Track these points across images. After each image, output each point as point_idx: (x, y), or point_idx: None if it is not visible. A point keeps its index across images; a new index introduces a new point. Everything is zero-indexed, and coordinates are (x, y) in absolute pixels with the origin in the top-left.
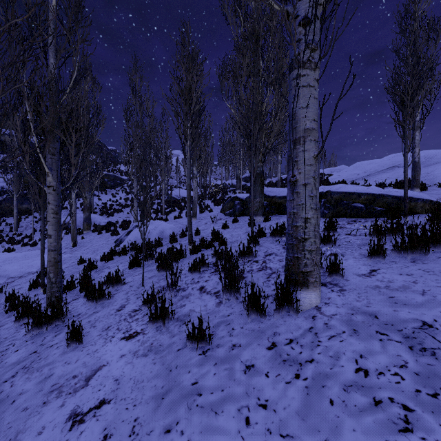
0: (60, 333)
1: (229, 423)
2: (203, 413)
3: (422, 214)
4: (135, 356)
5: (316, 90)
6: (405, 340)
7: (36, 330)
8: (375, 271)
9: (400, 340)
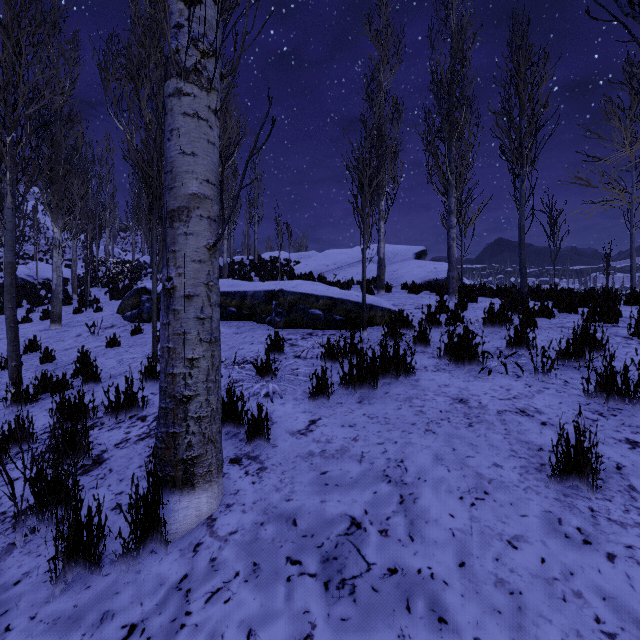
0: None
1: None
2: None
3: (381, 326)
4: None
5: (213, 129)
6: (322, 569)
7: None
8: (315, 423)
9: (315, 571)
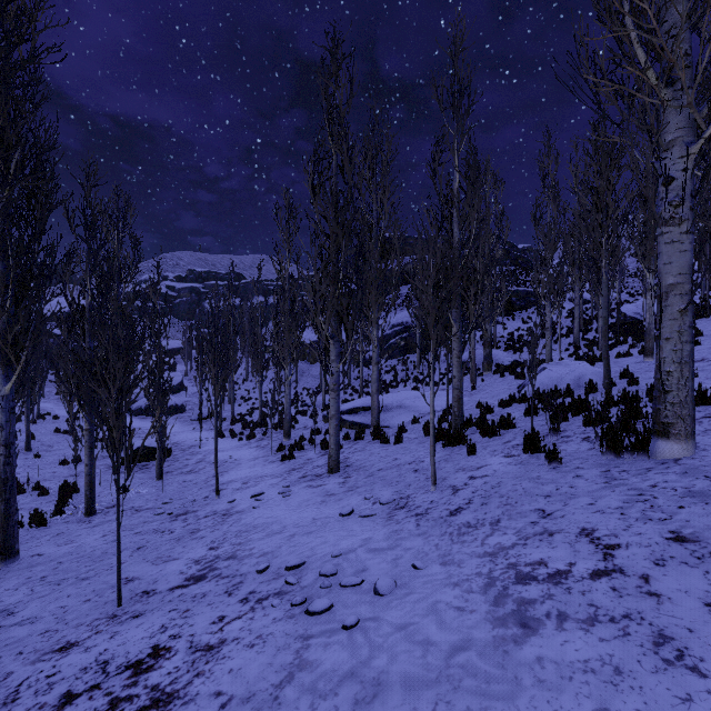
0: (462, 449)
1: (547, 488)
2: (536, 484)
3: None
4: (508, 464)
5: (684, 242)
6: None
7: (447, 445)
8: None
9: None
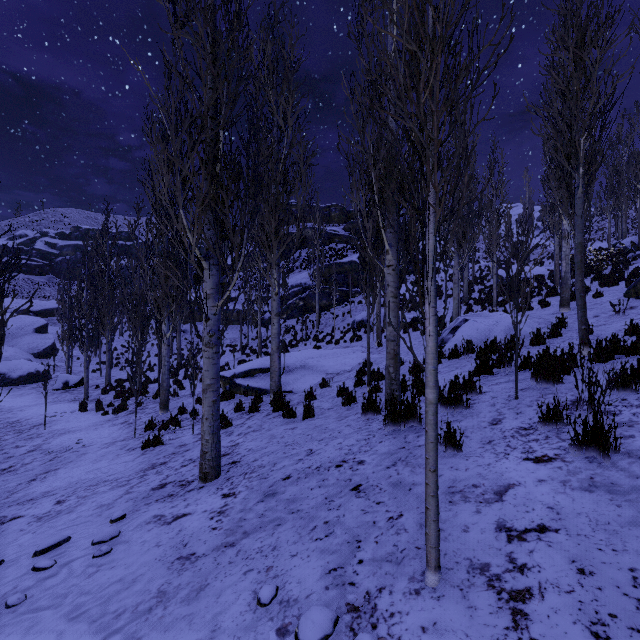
0: (421, 434)
1: None
2: None
3: None
4: (566, 486)
5: None
6: None
7: (392, 426)
8: None
9: None
